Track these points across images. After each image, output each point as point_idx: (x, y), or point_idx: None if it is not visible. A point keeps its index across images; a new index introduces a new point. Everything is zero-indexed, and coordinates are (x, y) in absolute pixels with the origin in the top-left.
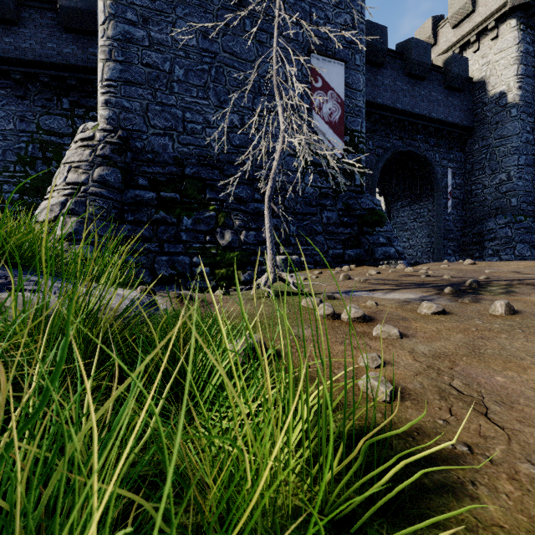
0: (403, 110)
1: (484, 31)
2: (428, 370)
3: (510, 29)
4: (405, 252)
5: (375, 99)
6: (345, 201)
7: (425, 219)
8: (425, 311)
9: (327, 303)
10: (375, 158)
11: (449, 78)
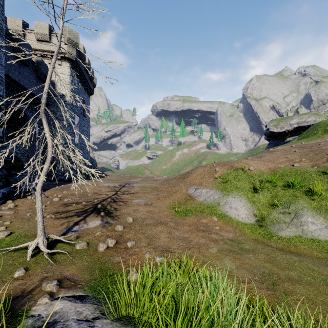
0: (14, 80)
1: None
2: (155, 249)
3: (67, 66)
4: None
5: None
6: None
7: (21, 151)
8: (121, 229)
9: (102, 243)
10: None
11: (40, 73)
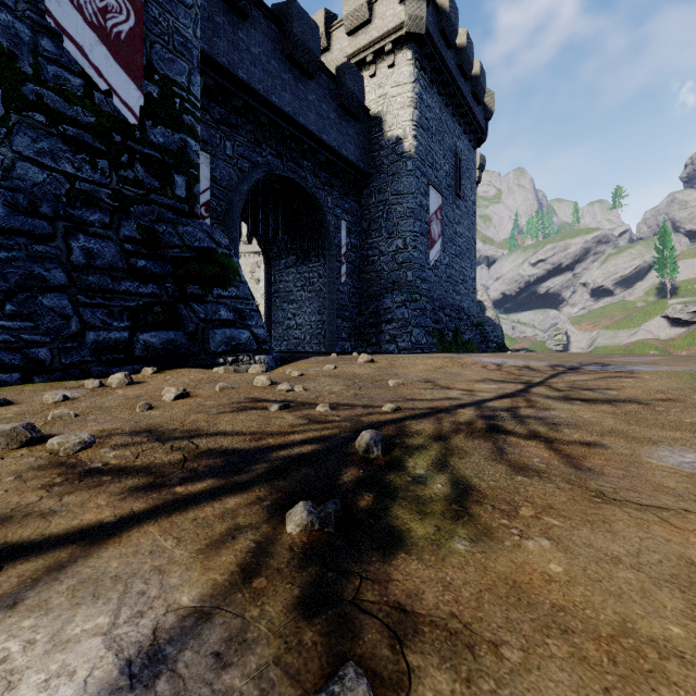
0: (282, 110)
1: (381, 53)
2: None
3: (406, 61)
4: (291, 333)
5: (236, 70)
6: (147, 224)
7: (315, 288)
8: None
9: None
10: (238, 174)
11: (343, 94)
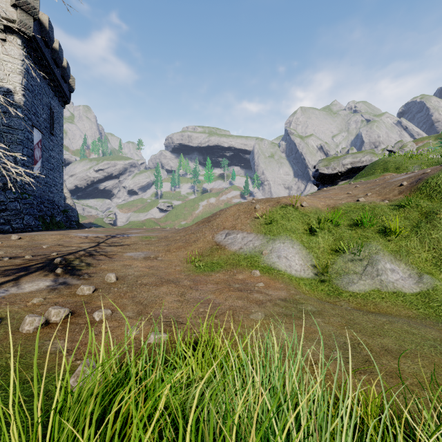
0: None
1: None
2: (150, 321)
3: (17, 44)
4: None
5: None
6: None
7: None
8: (88, 292)
9: (32, 315)
10: None
11: None
